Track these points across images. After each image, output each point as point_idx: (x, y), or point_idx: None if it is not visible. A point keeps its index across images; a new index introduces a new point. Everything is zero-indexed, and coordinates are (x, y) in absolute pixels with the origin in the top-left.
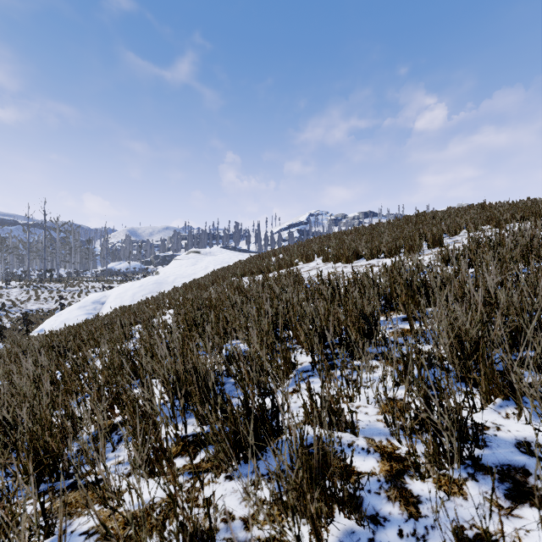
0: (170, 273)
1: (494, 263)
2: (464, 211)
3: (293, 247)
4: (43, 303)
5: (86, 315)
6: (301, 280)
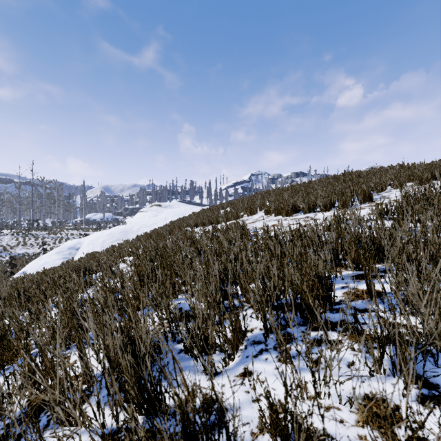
0: (135, 223)
1: (438, 219)
2: (388, 170)
3: (238, 201)
4: (29, 248)
5: (63, 259)
6: (247, 232)
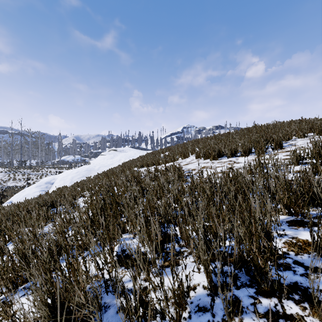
0: (97, 164)
1: None
2: (292, 123)
3: (174, 147)
4: (18, 182)
5: (40, 191)
6: (183, 174)
